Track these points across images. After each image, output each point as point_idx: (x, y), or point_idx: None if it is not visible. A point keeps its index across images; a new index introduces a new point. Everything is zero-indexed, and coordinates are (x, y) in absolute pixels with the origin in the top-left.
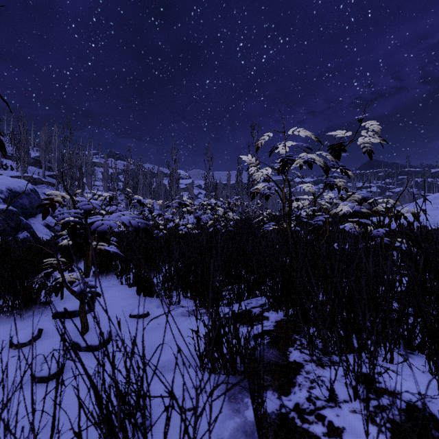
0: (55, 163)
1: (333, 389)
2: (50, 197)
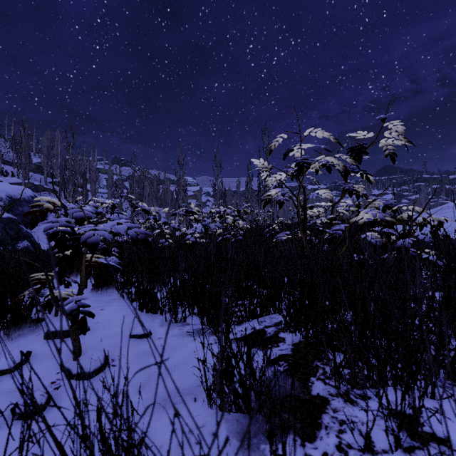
0: (57, 169)
1: (370, 438)
2: (39, 204)
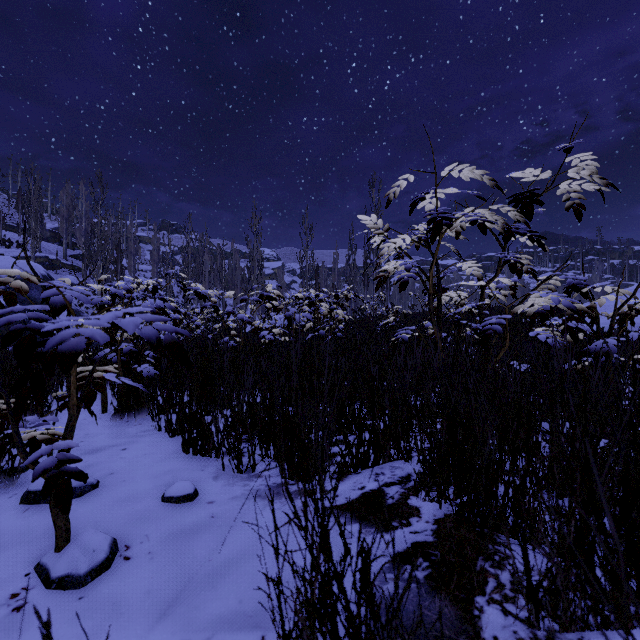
0: (81, 238)
1: None
2: (1, 281)
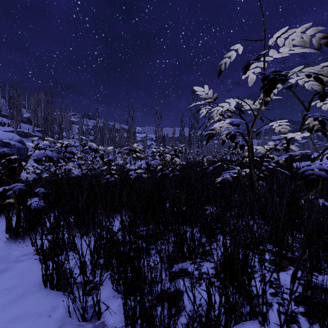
0: (41, 121)
1: None
2: None
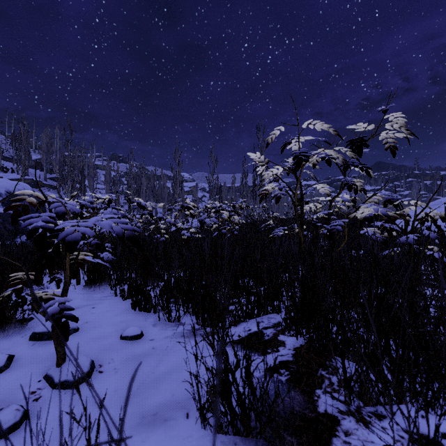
0: (56, 166)
1: None
2: (21, 198)
